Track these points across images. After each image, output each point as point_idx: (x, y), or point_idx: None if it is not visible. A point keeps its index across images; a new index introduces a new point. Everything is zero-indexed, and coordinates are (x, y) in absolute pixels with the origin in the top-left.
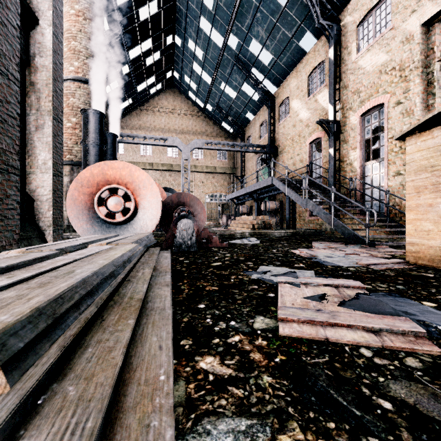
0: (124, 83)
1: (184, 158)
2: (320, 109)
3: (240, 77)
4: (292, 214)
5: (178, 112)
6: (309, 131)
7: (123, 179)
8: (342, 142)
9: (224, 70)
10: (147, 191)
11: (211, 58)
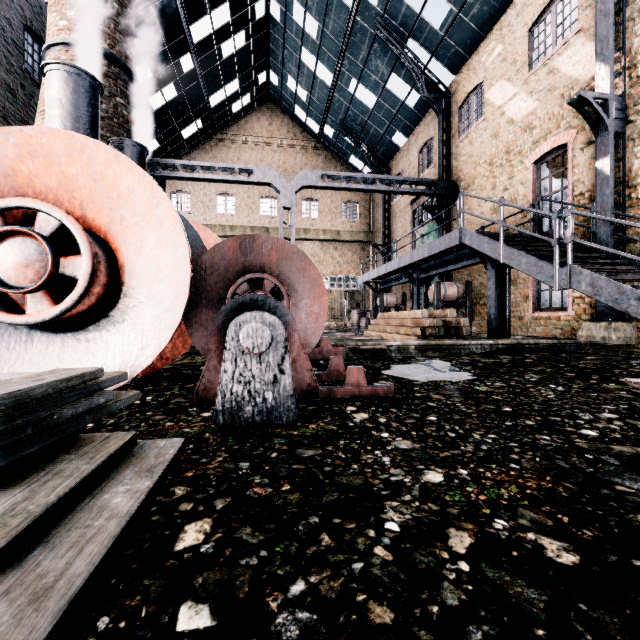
0: (186, 90)
1: (283, 205)
2: (563, 85)
3: (385, 63)
4: (501, 307)
5: (277, 142)
6: (534, 137)
7: (72, 190)
8: (632, 142)
9: (355, 54)
10: (145, 229)
11: (333, 32)
